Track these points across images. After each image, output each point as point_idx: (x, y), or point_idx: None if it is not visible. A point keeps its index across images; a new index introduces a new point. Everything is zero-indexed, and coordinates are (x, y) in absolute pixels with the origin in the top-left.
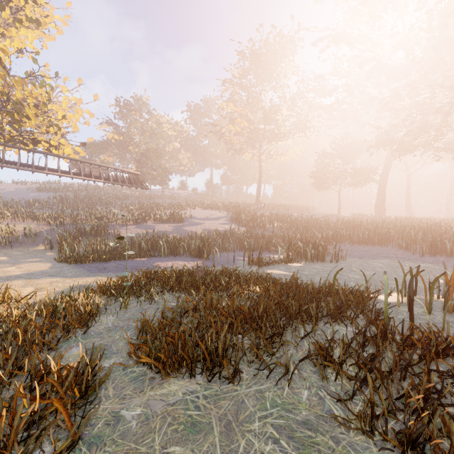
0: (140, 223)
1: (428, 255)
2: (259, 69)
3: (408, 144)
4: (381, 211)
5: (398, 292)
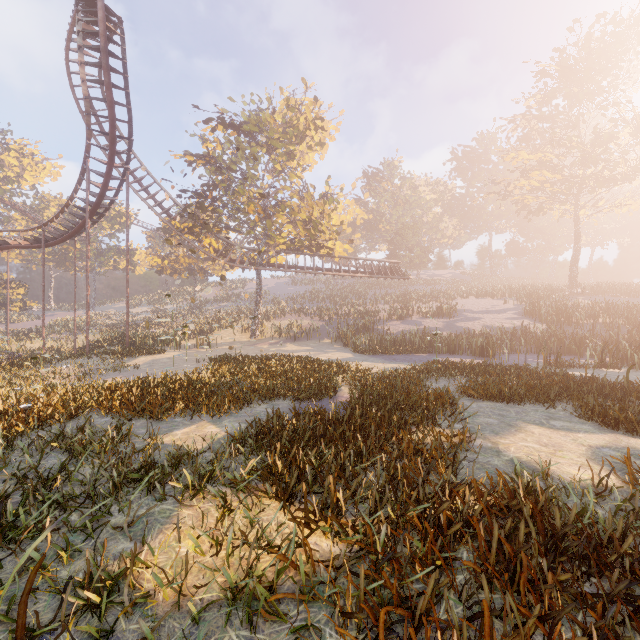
0: (403, 318)
1: None
2: (573, 83)
3: None
4: None
5: None
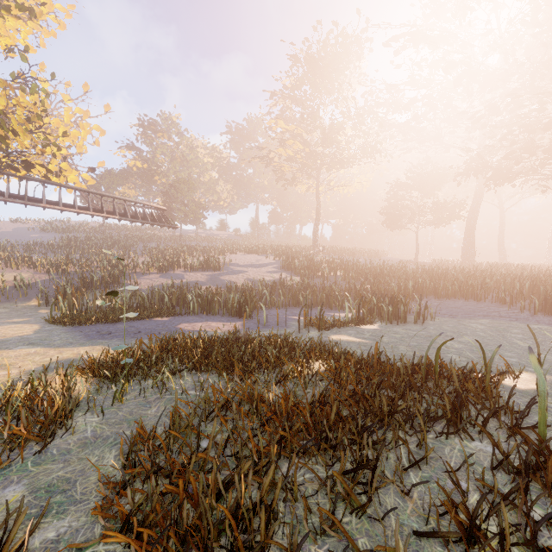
0: (165, 271)
1: (542, 312)
2: (316, 77)
3: (507, 170)
4: (470, 255)
5: None
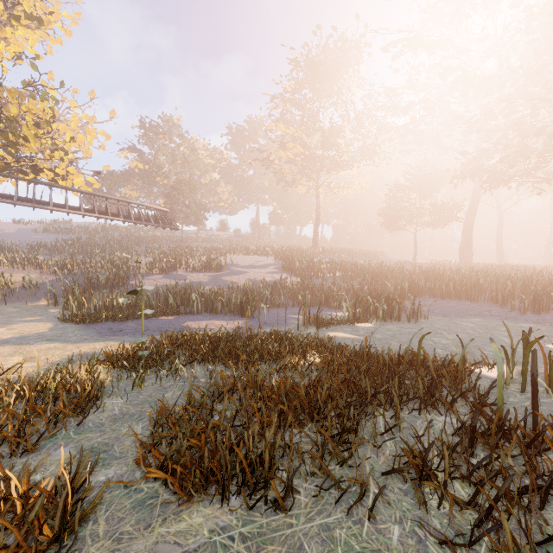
0: (168, 271)
1: (531, 312)
2: (316, 81)
3: (502, 173)
4: (468, 256)
5: (507, 365)
